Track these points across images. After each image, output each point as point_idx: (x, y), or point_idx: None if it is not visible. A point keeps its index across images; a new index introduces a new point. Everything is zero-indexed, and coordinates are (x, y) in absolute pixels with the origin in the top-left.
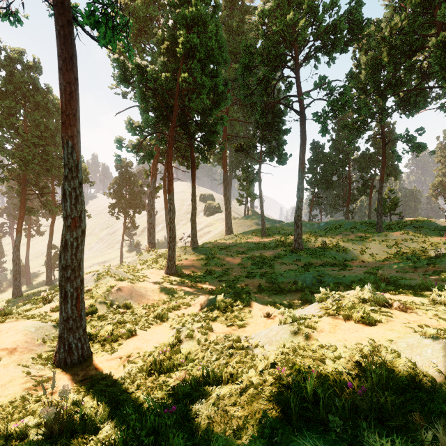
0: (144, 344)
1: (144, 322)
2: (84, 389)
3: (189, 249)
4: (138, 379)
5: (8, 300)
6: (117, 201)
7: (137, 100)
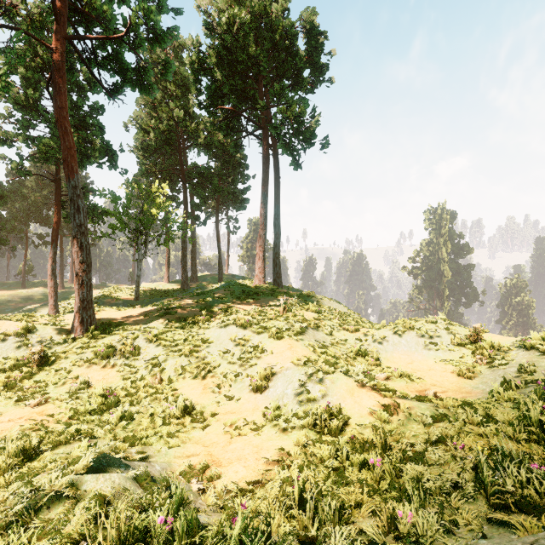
0: None
1: None
2: None
3: None
4: None
5: None
6: None
7: None
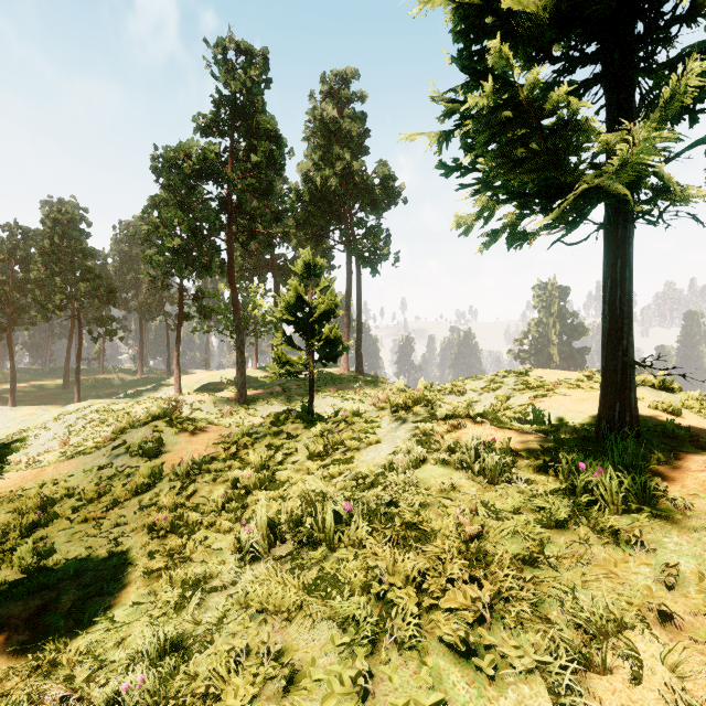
0: None
1: None
2: None
3: None
4: None
5: None
6: None
7: None
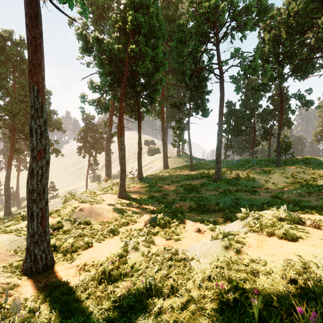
0: (98, 254)
1: (100, 235)
2: (43, 297)
3: (136, 179)
4: (90, 287)
5: (0, 217)
6: (83, 145)
7: (97, 65)
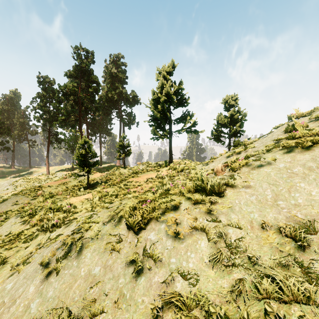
0: None
1: None
2: None
3: None
4: None
5: None
6: None
7: None
